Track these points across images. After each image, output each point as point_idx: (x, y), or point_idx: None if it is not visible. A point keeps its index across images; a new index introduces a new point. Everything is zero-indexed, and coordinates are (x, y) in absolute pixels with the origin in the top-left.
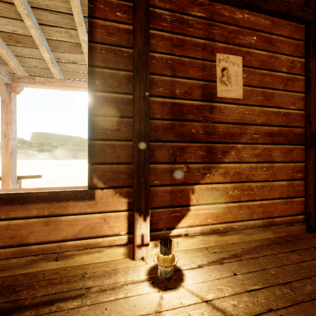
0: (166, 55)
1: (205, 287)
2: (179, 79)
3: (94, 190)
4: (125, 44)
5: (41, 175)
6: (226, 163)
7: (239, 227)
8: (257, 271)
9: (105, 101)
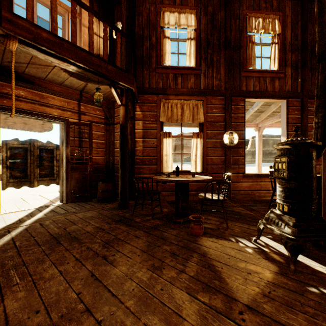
0: (312, 124)
1: None
2: None
3: None
4: (298, 122)
5: None
6: None
7: None
8: None
9: None
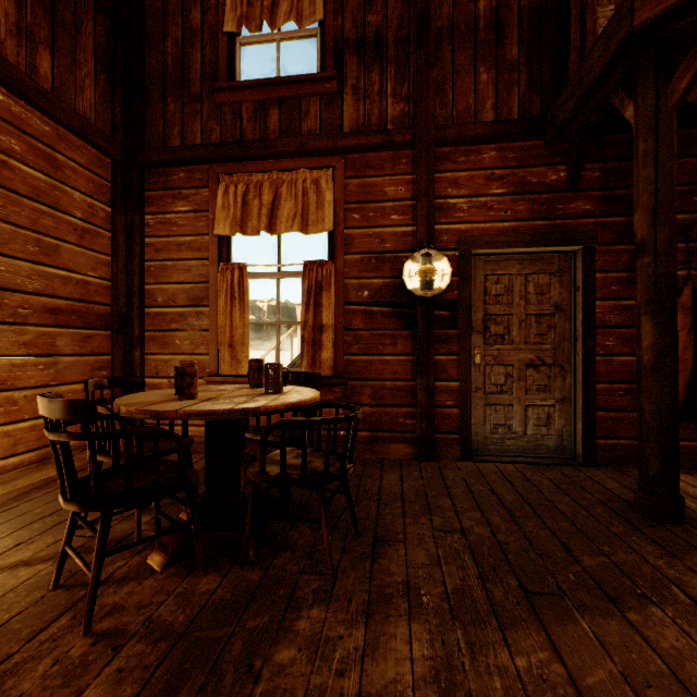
0: None
1: None
2: None
3: None
4: None
5: None
6: None
7: None
8: (11, 520)
9: None
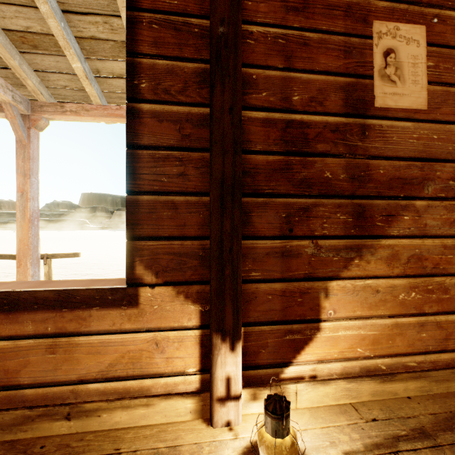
0: (274, 28)
1: None
2: (299, 75)
3: (138, 288)
4: (196, 11)
5: (79, 253)
6: (394, 238)
7: (420, 365)
8: None
9: (159, 121)
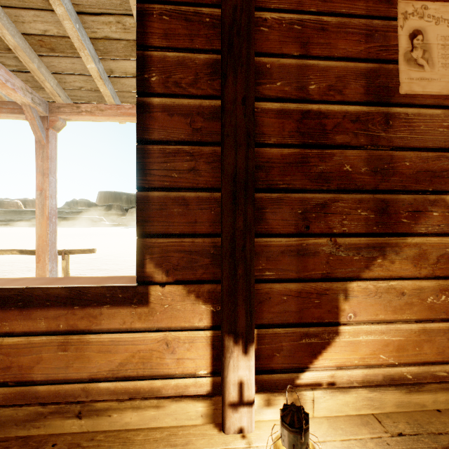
0: (289, 13)
1: None
2: (316, 62)
3: (148, 286)
4: (207, 0)
5: (94, 249)
6: (421, 236)
7: None
8: None
9: (169, 115)
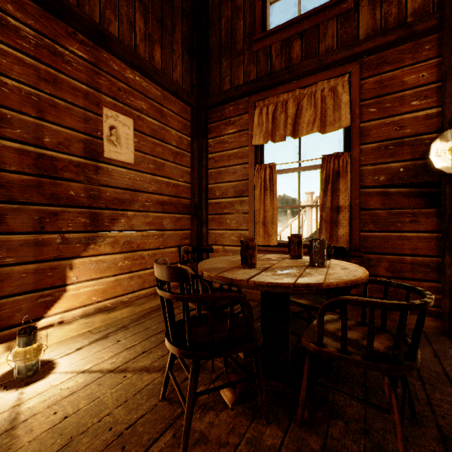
0: (28, 87)
1: (84, 362)
2: (50, 125)
3: None
4: None
5: None
6: (116, 232)
7: (131, 299)
8: (141, 332)
9: None
